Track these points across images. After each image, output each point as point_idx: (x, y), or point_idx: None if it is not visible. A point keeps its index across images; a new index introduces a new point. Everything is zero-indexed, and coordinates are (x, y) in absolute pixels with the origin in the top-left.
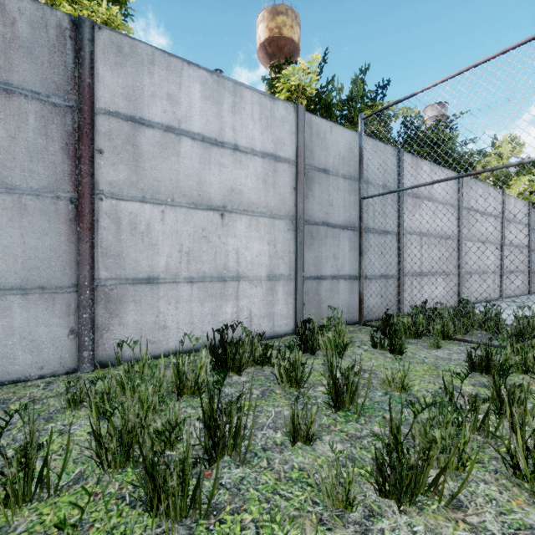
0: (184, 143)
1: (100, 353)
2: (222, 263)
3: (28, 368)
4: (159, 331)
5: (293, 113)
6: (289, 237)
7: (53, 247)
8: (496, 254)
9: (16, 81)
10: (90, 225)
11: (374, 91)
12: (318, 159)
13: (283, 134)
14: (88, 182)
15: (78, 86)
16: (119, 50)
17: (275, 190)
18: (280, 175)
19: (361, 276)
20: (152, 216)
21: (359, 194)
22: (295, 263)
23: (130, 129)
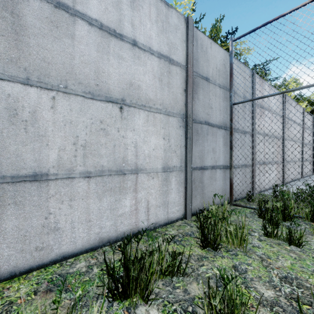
0: (79, 26)
1: None
2: (121, 157)
3: None
4: (48, 234)
5: (184, 23)
6: (180, 133)
7: None
8: (299, 149)
9: None
10: None
11: (225, 36)
12: (201, 68)
13: (176, 40)
14: None
15: None
16: None
17: (169, 89)
18: (173, 77)
19: (232, 166)
20: (39, 103)
21: (230, 101)
22: (185, 156)
23: None
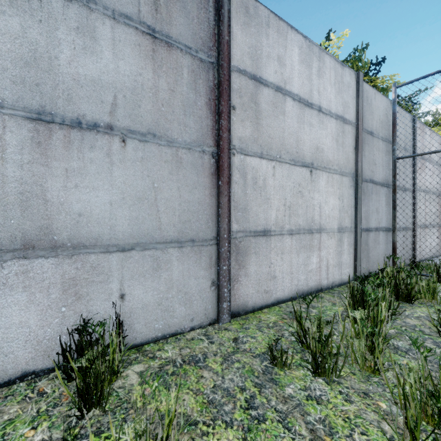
0: (287, 103)
1: (232, 303)
2: (311, 216)
3: (183, 320)
4: (270, 281)
5: (354, 79)
6: (351, 193)
7: (200, 200)
8: None
9: (174, 34)
10: (228, 179)
11: (367, 68)
12: (367, 122)
13: (348, 98)
14: (226, 137)
15: (220, 43)
16: (247, 10)
17: (343, 149)
18: (346, 136)
19: (396, 228)
20: (267, 172)
21: (392, 154)
22: (354, 217)
23: (253, 88)
